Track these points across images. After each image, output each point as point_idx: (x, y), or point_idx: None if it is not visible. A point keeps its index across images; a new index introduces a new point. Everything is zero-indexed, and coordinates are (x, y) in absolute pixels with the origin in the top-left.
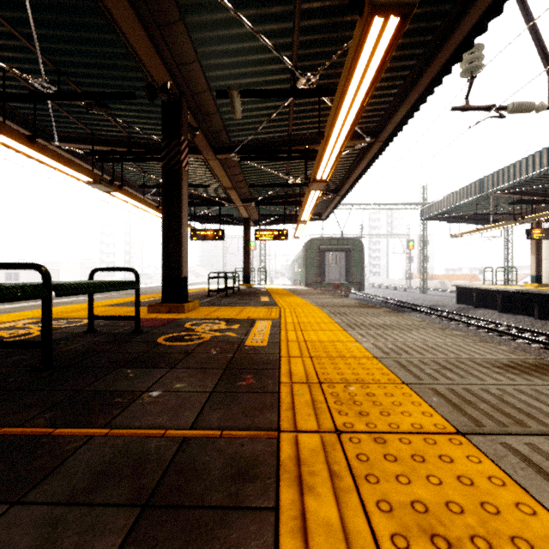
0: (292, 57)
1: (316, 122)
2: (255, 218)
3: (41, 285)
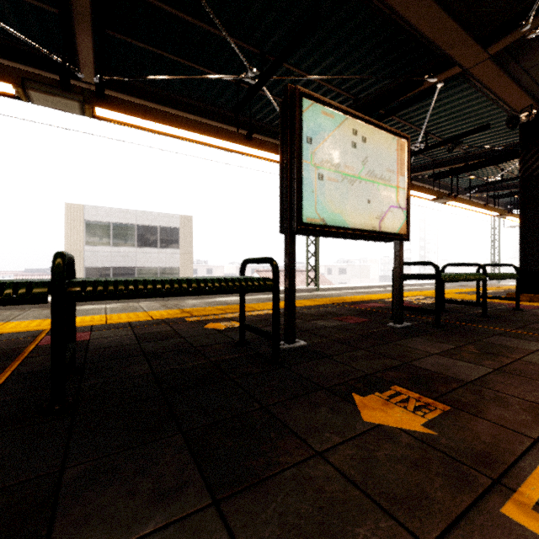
0: None
1: None
2: None
3: (481, 274)
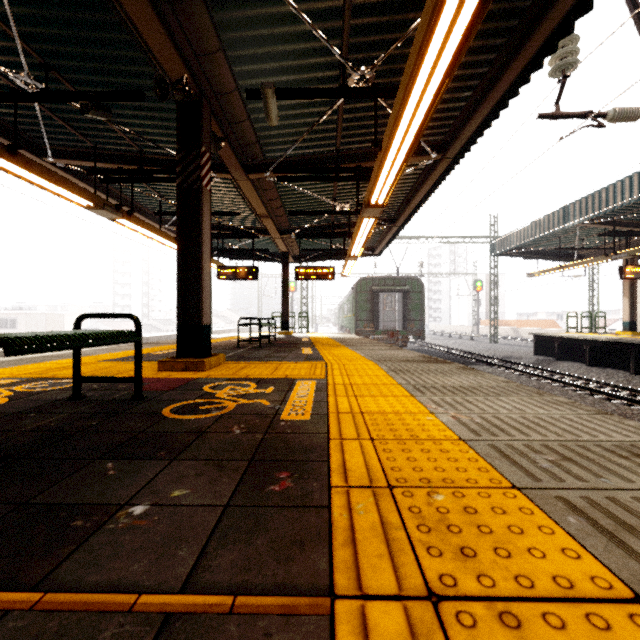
0: (342, 46)
1: (370, 133)
2: (295, 253)
3: None
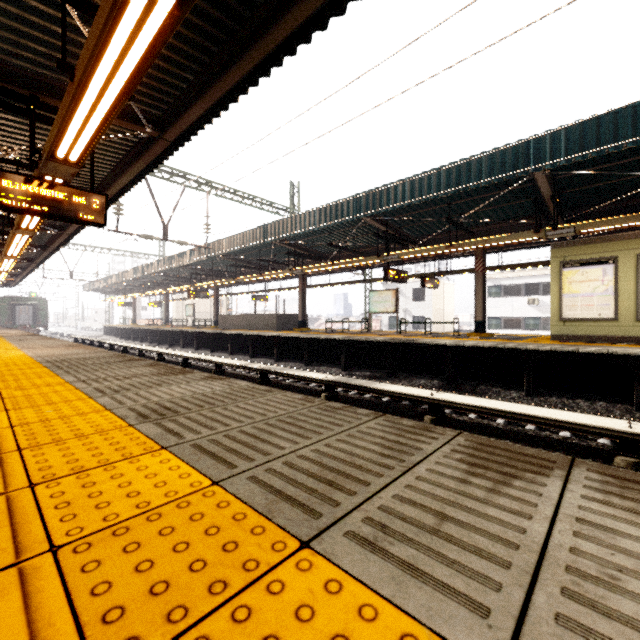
0: None
1: None
2: None
3: None
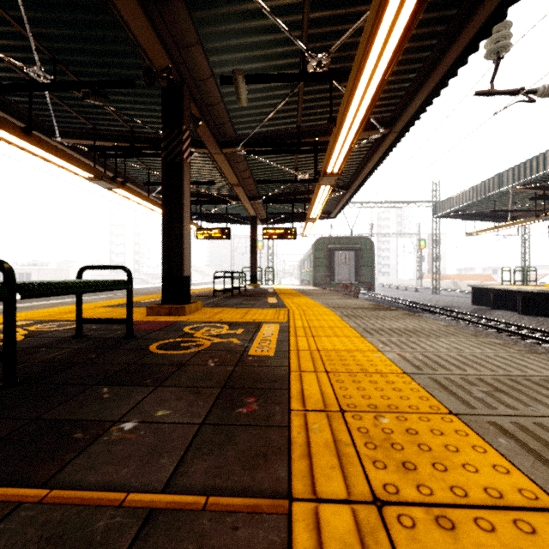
0: (302, 36)
1: (326, 112)
2: (262, 216)
3: (2, 284)
